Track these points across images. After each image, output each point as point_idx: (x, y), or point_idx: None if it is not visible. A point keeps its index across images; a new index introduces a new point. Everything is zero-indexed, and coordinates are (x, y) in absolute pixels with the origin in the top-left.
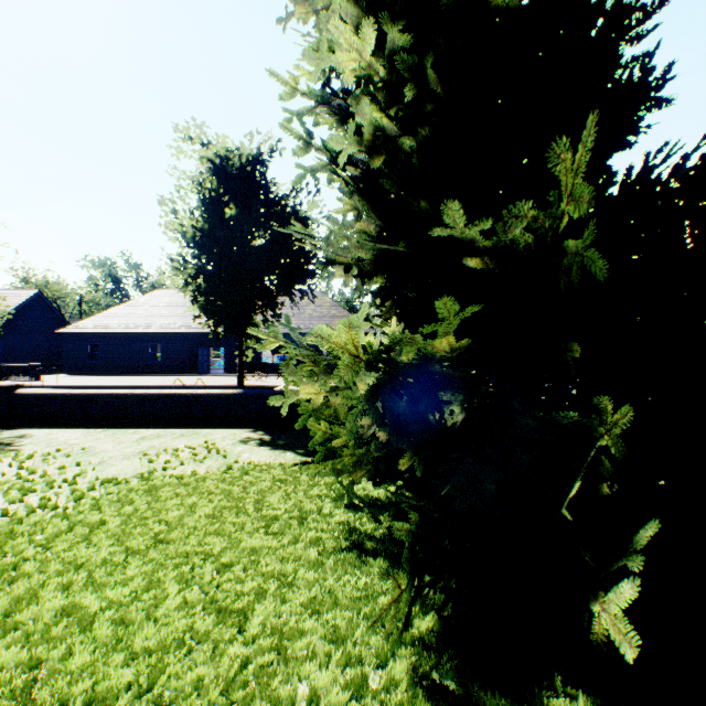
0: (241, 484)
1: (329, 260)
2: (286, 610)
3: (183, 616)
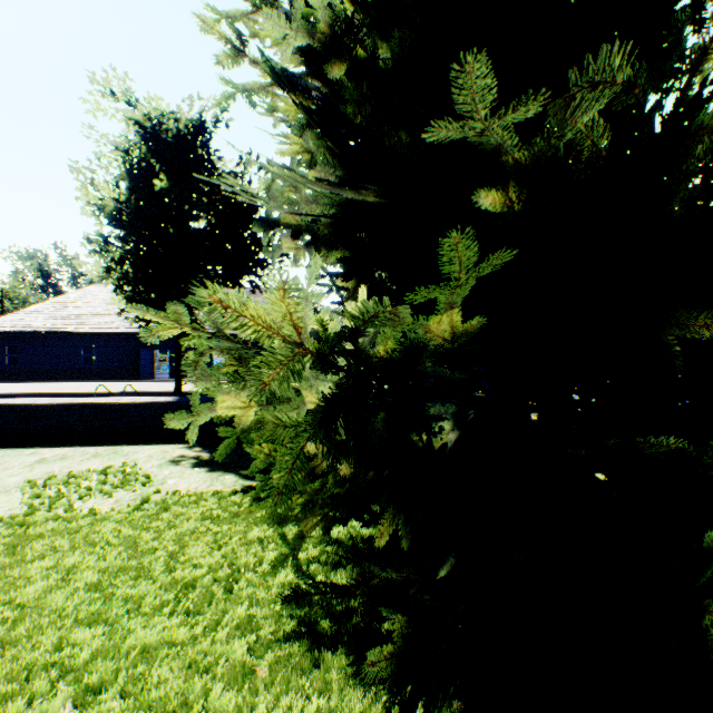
0: (153, 528)
1: (271, 221)
2: None
3: None
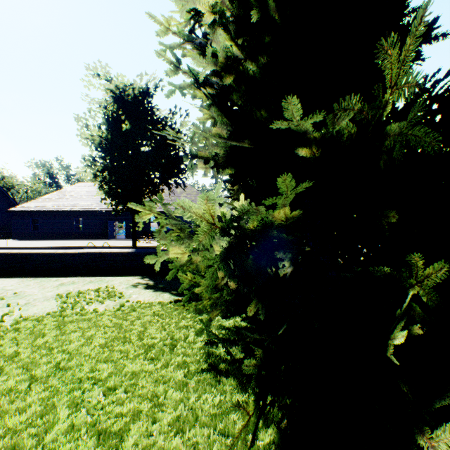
0: (129, 319)
1: (193, 155)
2: (156, 428)
3: (68, 440)
